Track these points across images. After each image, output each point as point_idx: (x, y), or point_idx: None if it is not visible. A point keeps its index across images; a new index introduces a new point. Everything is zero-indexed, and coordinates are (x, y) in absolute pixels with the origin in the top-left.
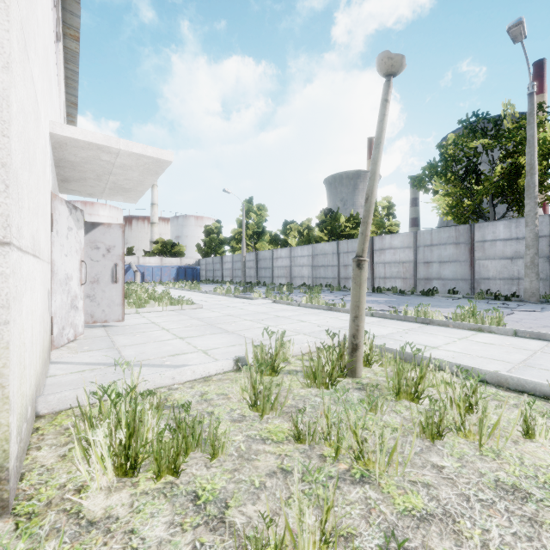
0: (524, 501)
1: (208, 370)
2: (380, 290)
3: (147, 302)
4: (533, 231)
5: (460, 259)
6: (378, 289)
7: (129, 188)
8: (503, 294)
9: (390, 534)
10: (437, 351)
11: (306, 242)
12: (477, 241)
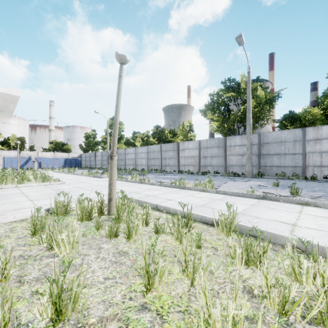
0: (122, 256)
1: (26, 216)
2: (181, 172)
3: (29, 180)
4: (249, 141)
5: (220, 155)
6: (180, 171)
7: (0, 109)
8: (239, 173)
9: (45, 273)
10: (169, 201)
11: (145, 144)
12: (227, 146)
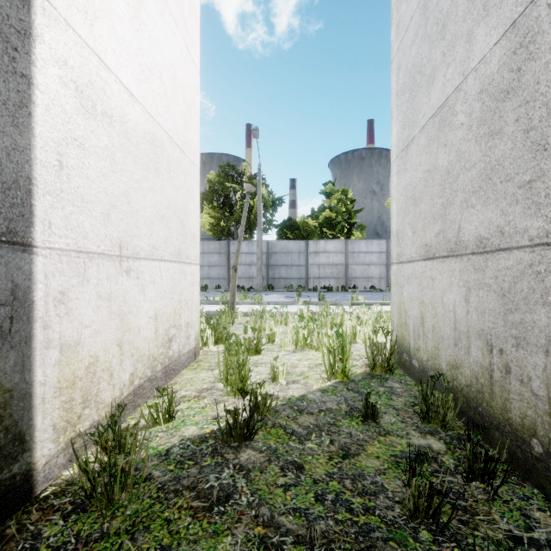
0: None
1: None
2: None
3: None
4: (261, 250)
5: (222, 265)
6: None
7: None
8: (245, 287)
9: (283, 336)
10: None
11: None
12: (232, 253)
